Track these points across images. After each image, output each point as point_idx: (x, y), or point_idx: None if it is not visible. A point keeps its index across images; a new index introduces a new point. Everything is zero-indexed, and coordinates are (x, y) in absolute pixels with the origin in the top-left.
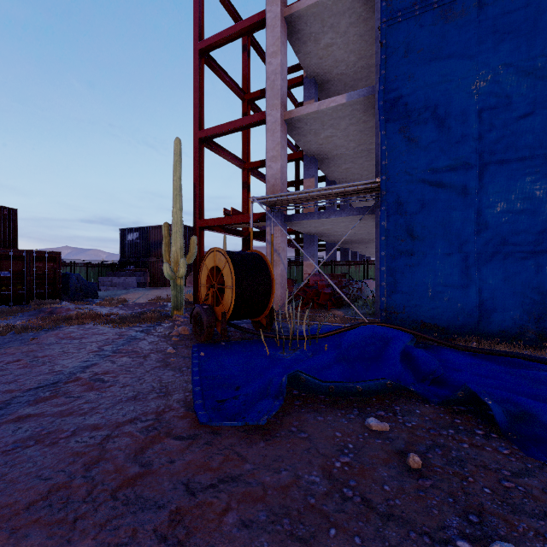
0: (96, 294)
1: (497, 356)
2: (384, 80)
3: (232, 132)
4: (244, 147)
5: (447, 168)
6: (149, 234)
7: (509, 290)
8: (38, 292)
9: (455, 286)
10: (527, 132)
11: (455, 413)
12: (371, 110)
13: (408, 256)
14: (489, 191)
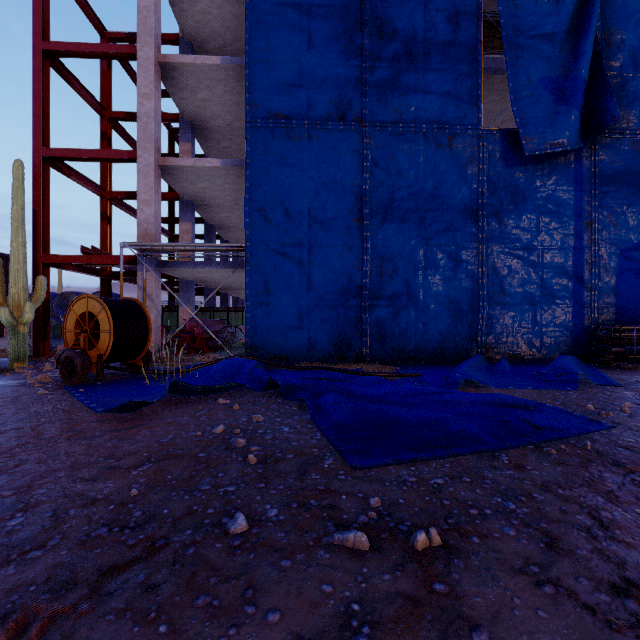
0: None
1: (311, 371)
2: (248, 168)
3: (91, 160)
4: (103, 171)
5: (290, 245)
6: None
7: (325, 330)
8: None
9: (295, 328)
10: (333, 230)
11: (267, 393)
12: (243, 177)
13: (265, 306)
14: (314, 264)
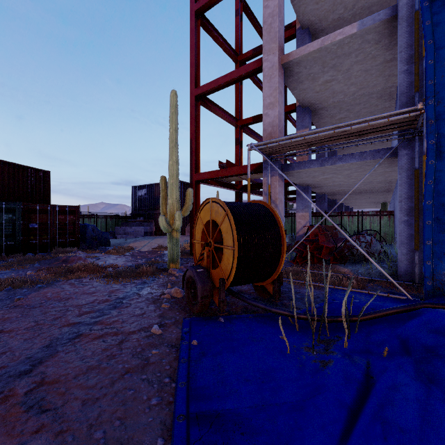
0: (108, 242)
1: None
2: None
3: (226, 86)
4: (236, 106)
5: None
6: (155, 190)
7: None
8: (60, 241)
9: None
10: None
11: None
12: (385, 40)
13: None
14: None
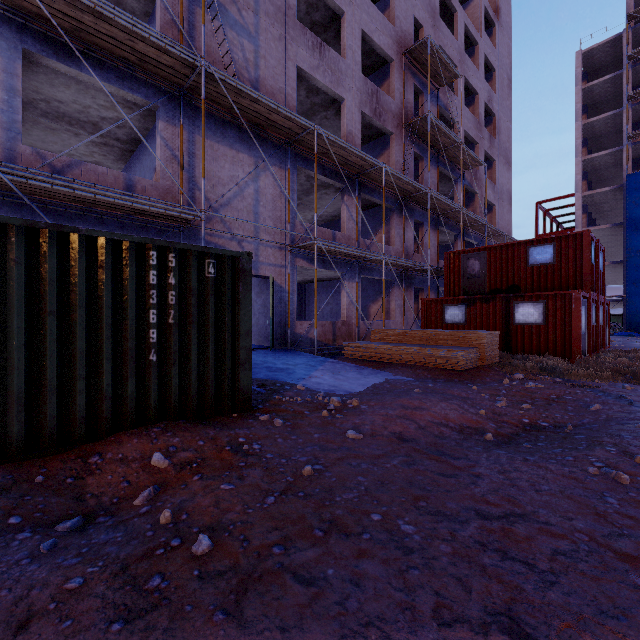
0: None
1: None
2: (627, 270)
3: None
4: None
5: None
6: None
7: None
8: None
9: None
10: None
11: None
12: (620, 264)
13: (635, 316)
14: None
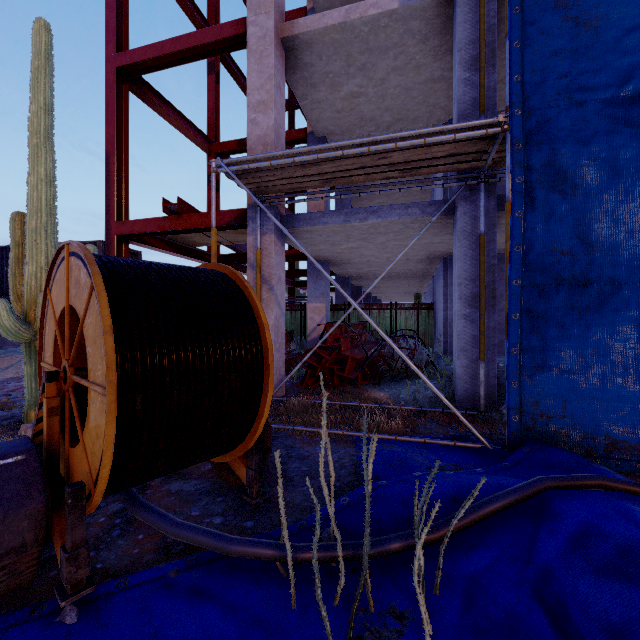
0: None
1: None
2: None
3: (181, 62)
4: (209, 117)
5: None
6: None
7: None
8: None
9: None
10: None
11: None
12: (434, 39)
13: (575, 289)
14: None
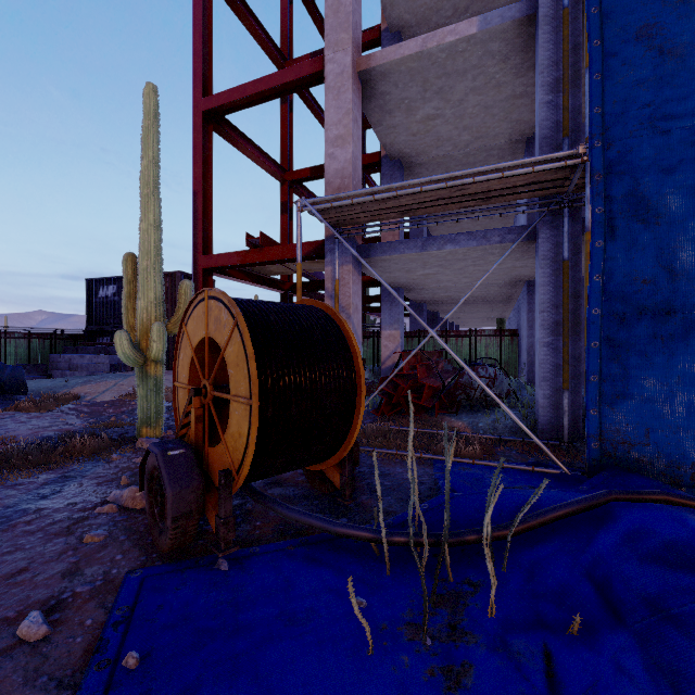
0: (22, 386)
1: None
2: None
3: (262, 101)
4: (283, 146)
5: None
6: None
7: None
8: None
9: None
10: None
11: None
12: (515, 57)
13: (659, 317)
14: None
